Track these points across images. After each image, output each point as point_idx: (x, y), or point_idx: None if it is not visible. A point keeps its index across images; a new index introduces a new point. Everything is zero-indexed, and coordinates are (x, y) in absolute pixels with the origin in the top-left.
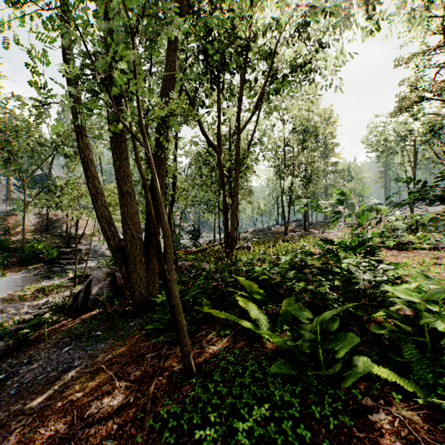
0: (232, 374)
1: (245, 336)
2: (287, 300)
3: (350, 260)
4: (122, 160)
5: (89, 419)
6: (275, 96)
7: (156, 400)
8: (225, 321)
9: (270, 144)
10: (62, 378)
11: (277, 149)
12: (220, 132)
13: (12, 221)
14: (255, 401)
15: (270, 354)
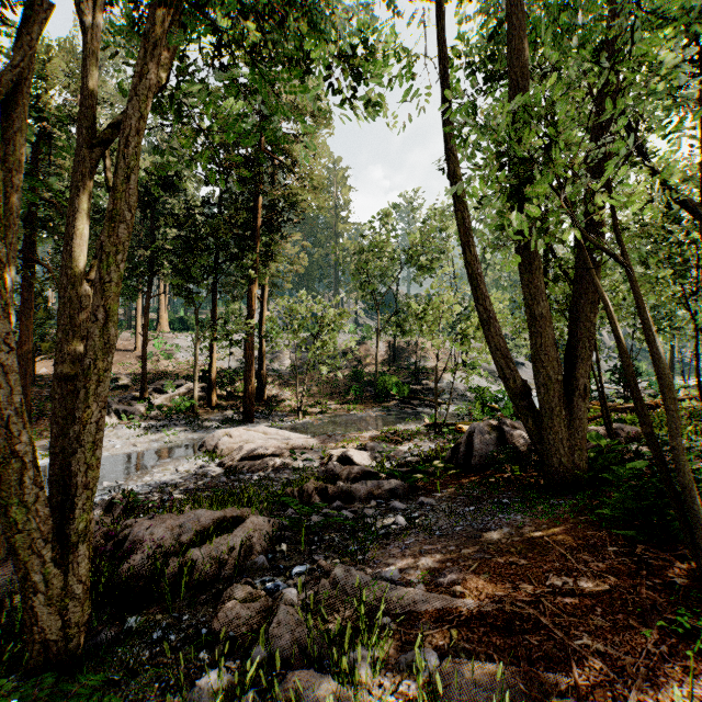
0: None
1: None
2: None
3: None
4: (532, 271)
5: (558, 587)
6: None
7: (655, 605)
8: None
9: None
10: (485, 537)
11: None
12: None
13: (362, 350)
14: None
15: None
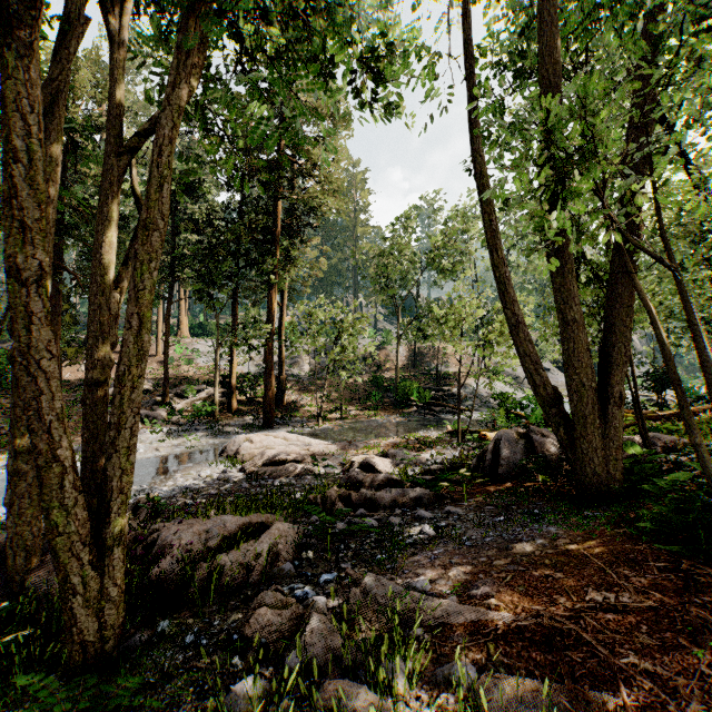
0: None
1: None
2: None
3: None
4: (564, 275)
5: (599, 603)
6: None
7: (705, 624)
8: None
9: None
10: (517, 549)
11: None
12: None
13: (382, 356)
14: None
15: None
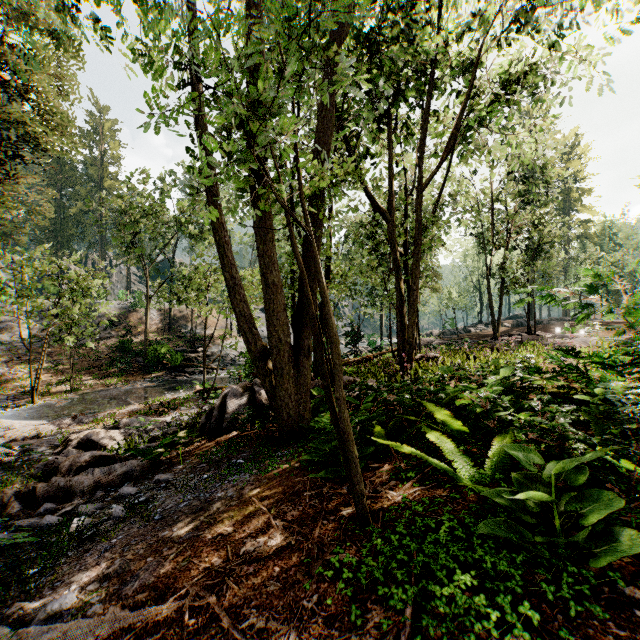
0: (422, 528)
1: (436, 482)
2: (500, 437)
3: (609, 383)
4: (266, 242)
5: (246, 556)
6: (478, 127)
7: (323, 546)
8: (406, 460)
9: (469, 201)
10: (206, 509)
11: (479, 207)
12: (391, 191)
13: (132, 319)
14: (456, 565)
15: (475, 510)
